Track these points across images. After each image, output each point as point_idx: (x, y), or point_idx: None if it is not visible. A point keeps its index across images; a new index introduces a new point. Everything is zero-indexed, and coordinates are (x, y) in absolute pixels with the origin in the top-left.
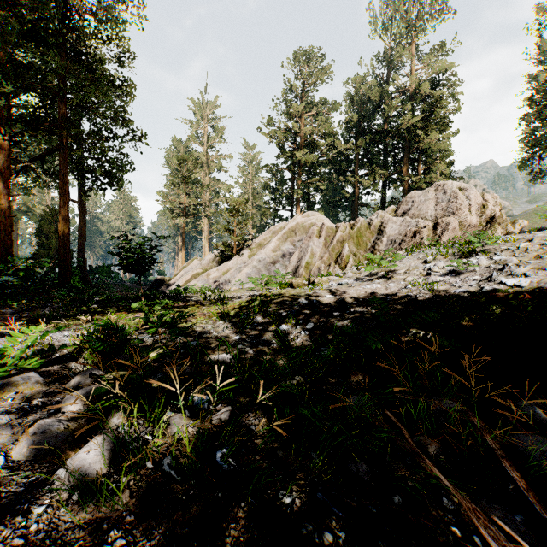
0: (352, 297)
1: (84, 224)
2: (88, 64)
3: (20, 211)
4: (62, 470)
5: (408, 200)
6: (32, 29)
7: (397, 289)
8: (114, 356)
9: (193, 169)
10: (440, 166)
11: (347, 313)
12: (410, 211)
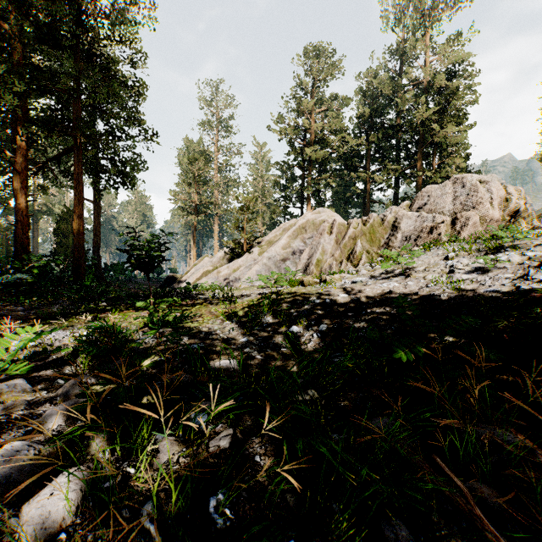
0: (368, 297)
1: (98, 223)
2: (101, 65)
3: (40, 211)
4: (16, 519)
5: (423, 194)
6: (47, 32)
7: (417, 288)
8: (109, 361)
9: (204, 168)
10: (456, 160)
11: (363, 314)
12: (426, 206)
